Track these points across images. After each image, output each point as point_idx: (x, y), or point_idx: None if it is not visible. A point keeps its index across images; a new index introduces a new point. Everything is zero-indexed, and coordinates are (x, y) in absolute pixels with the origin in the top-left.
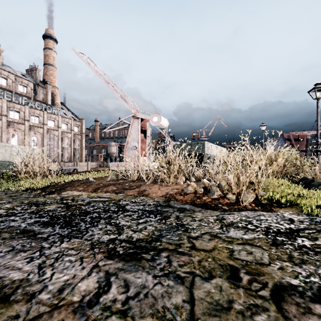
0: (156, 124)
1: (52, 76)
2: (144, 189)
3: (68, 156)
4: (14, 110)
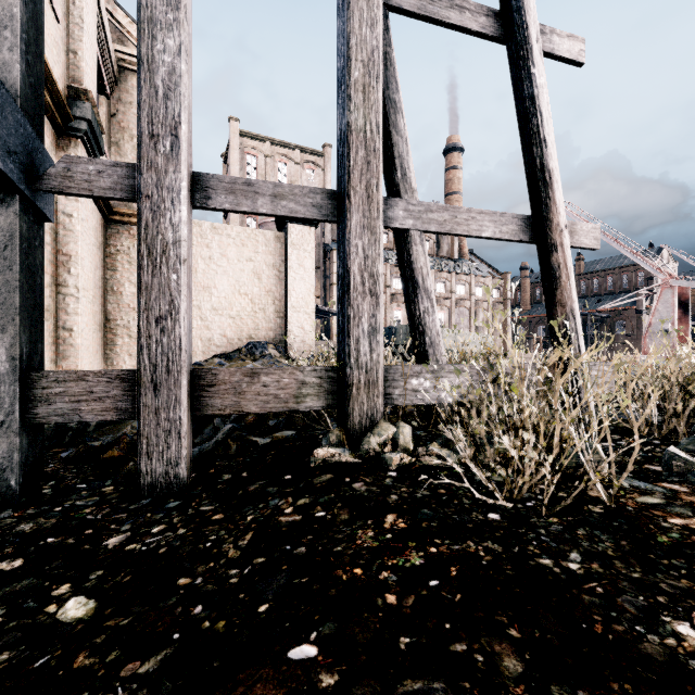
0: None
1: None
2: None
3: None
4: None
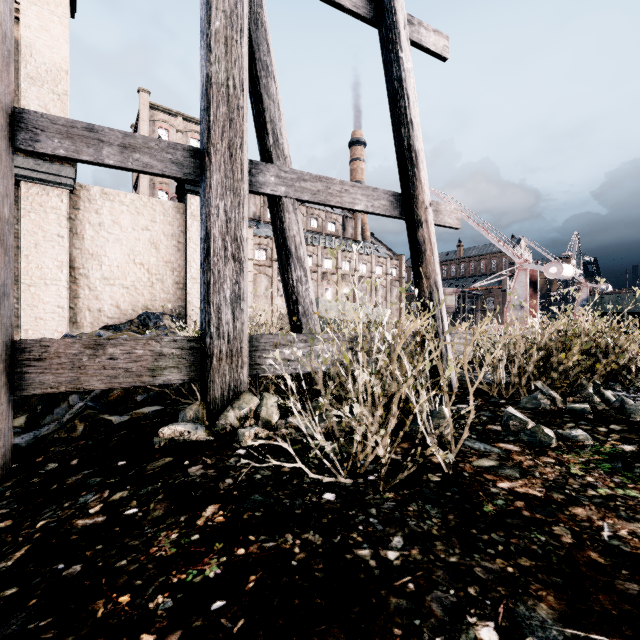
0: (555, 276)
1: None
2: None
3: None
4: (327, 257)
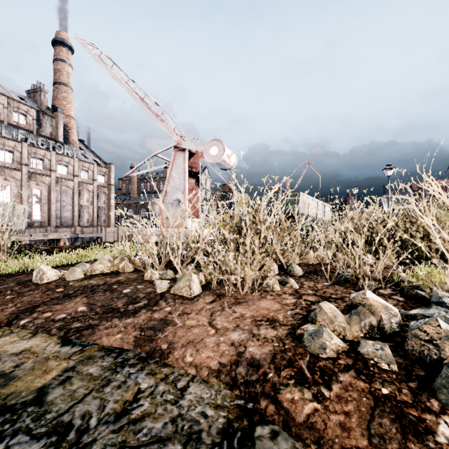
0: (216, 159)
1: (66, 101)
2: (163, 318)
3: (89, 218)
4: (5, 148)
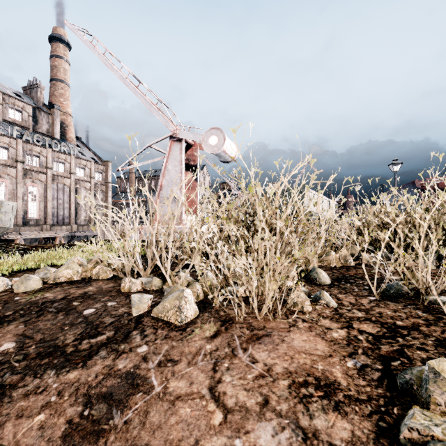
0: (215, 149)
1: (63, 97)
2: (132, 371)
3: (86, 217)
4: None
